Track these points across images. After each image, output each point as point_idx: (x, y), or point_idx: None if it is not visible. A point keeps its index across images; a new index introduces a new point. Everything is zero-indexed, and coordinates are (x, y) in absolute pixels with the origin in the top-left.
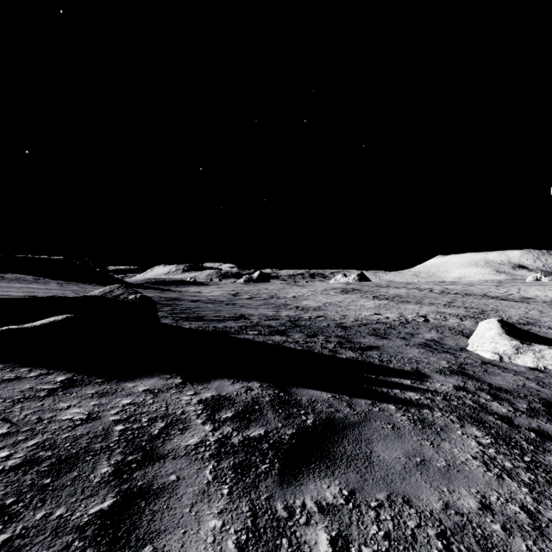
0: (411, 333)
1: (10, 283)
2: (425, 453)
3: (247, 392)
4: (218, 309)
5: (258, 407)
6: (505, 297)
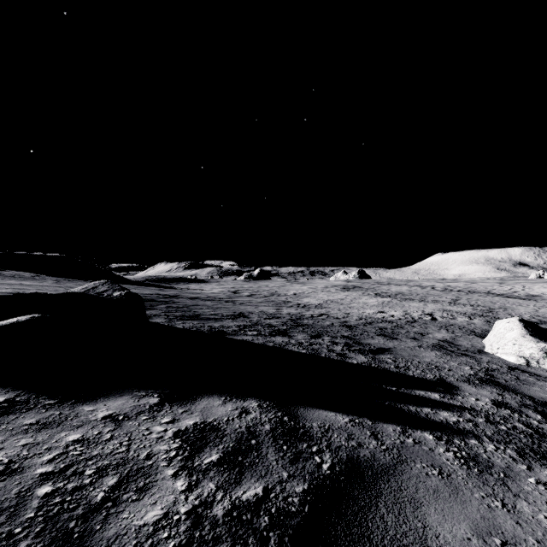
0: (421, 332)
1: (5, 280)
2: (502, 525)
3: (242, 416)
4: (217, 306)
5: (255, 442)
6: (511, 295)
